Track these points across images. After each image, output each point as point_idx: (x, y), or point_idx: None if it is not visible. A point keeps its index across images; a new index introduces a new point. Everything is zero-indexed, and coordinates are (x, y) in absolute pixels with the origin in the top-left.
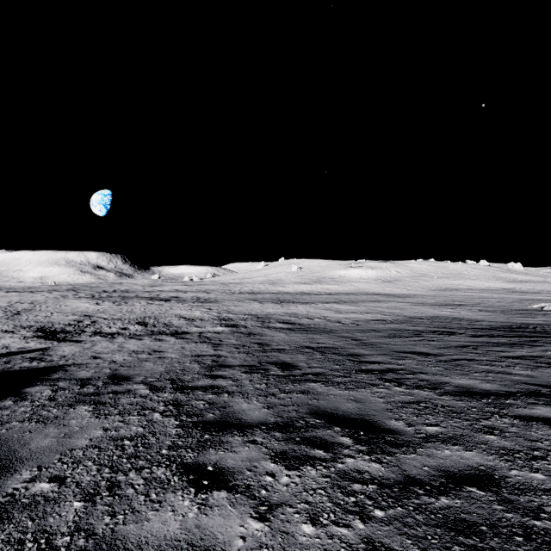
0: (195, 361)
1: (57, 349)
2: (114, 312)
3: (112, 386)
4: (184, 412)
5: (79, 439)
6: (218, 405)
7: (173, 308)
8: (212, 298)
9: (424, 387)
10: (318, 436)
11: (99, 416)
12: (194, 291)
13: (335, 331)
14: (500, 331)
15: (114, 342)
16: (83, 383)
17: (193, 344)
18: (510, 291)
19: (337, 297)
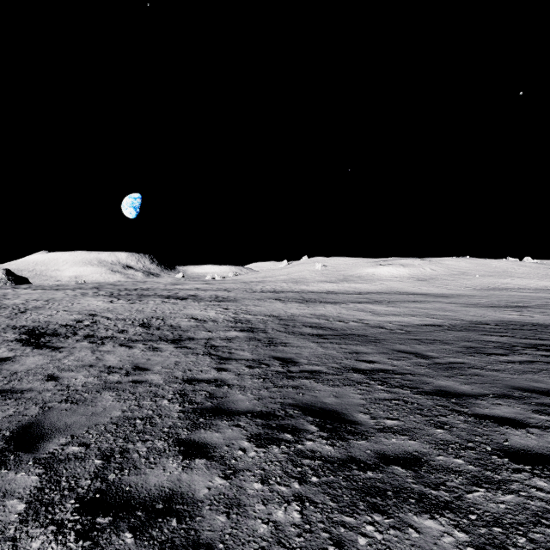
0: (180, 393)
1: (19, 360)
2: (122, 311)
3: None
4: None
5: None
6: None
7: (187, 307)
8: (231, 296)
9: None
10: None
11: None
12: (214, 289)
13: (382, 340)
14: None
15: (97, 350)
16: None
17: (192, 358)
18: None
19: (369, 296)
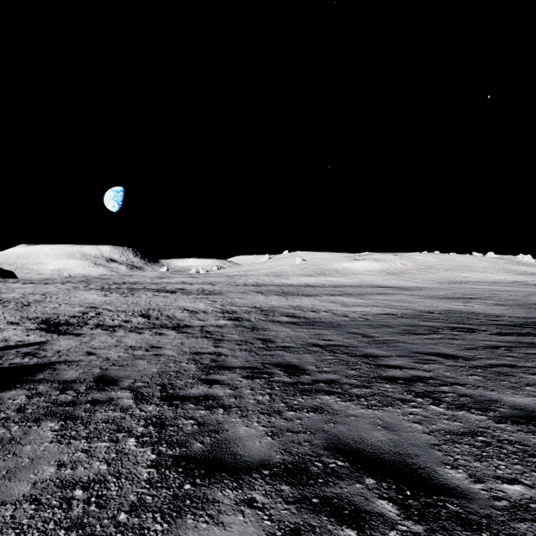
0: (192, 360)
1: (54, 343)
2: (119, 303)
3: (94, 392)
4: (166, 438)
5: (20, 482)
6: (209, 428)
7: (178, 300)
8: (217, 290)
9: (469, 408)
10: (345, 497)
11: (62, 440)
12: (199, 283)
13: (343, 325)
14: (527, 328)
15: (114, 335)
16: (65, 387)
17: (193, 340)
18: (522, 284)
19: (342, 289)
